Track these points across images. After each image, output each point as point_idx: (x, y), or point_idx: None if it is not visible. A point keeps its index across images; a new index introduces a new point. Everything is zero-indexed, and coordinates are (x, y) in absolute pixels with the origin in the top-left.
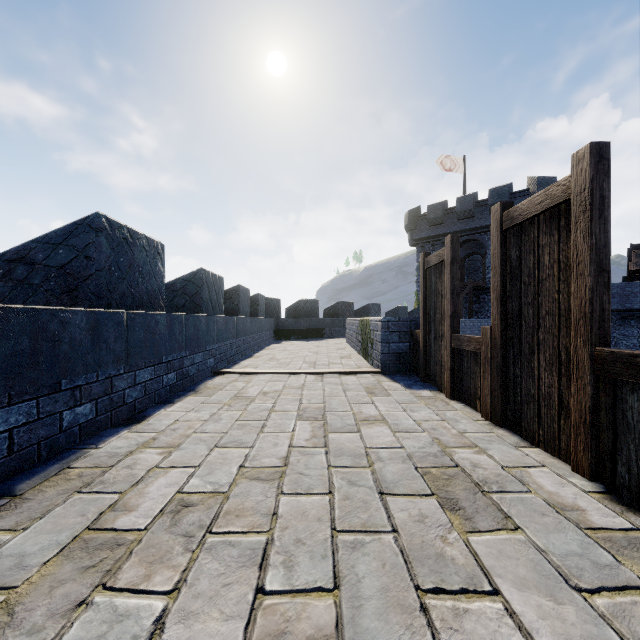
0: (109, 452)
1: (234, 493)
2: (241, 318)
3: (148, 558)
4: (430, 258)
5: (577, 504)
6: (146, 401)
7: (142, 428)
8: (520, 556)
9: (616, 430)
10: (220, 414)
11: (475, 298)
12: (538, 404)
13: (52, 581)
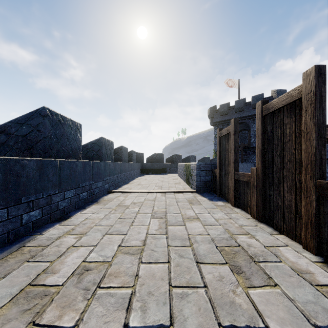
0: (47, 237)
1: (115, 262)
2: (123, 163)
3: (62, 303)
4: (222, 131)
5: (308, 269)
6: (70, 208)
7: (67, 223)
8: (279, 303)
9: None
10: (110, 215)
11: (244, 152)
12: (283, 211)
13: (4, 318)
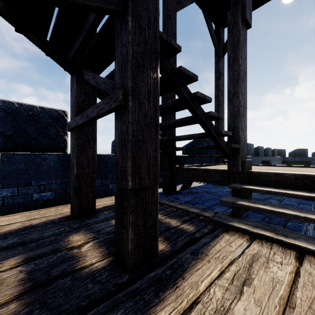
0: None
1: None
2: (268, 157)
3: None
4: None
5: None
6: None
7: None
8: None
9: None
10: None
11: None
12: None
13: None
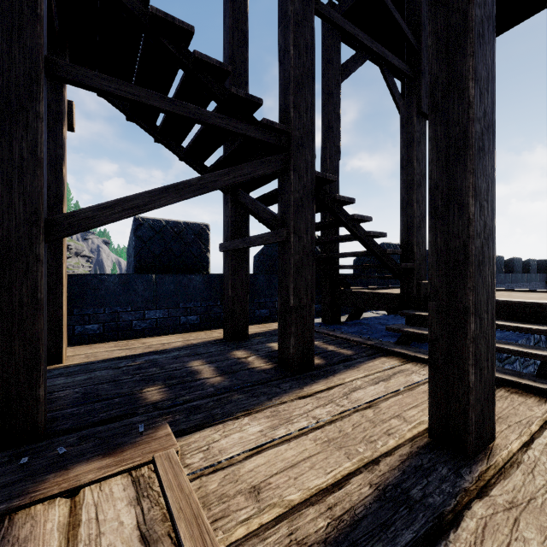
0: None
1: None
2: (514, 274)
3: None
4: None
5: None
6: None
7: None
8: None
9: None
10: None
11: None
12: None
13: None
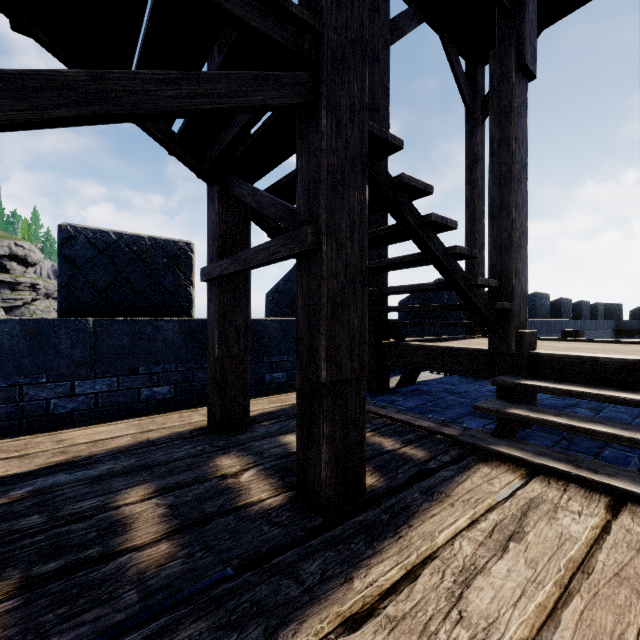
0: None
1: None
2: (583, 320)
3: None
4: None
5: None
6: None
7: None
8: None
9: None
10: None
11: None
12: None
13: None
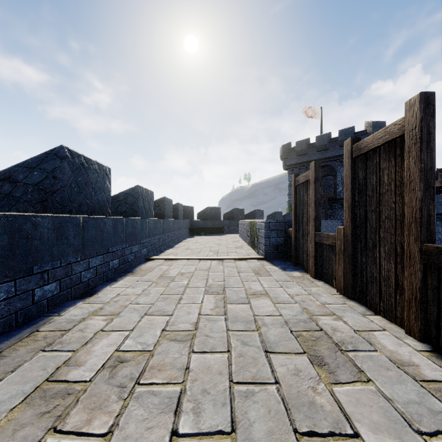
0: (68, 319)
1: (157, 351)
2: (166, 220)
3: (91, 404)
4: (299, 178)
5: (412, 360)
6: (97, 280)
7: (93, 300)
8: (372, 403)
9: (440, 305)
10: (149, 289)
11: (329, 206)
12: (379, 284)
13: (16, 424)
